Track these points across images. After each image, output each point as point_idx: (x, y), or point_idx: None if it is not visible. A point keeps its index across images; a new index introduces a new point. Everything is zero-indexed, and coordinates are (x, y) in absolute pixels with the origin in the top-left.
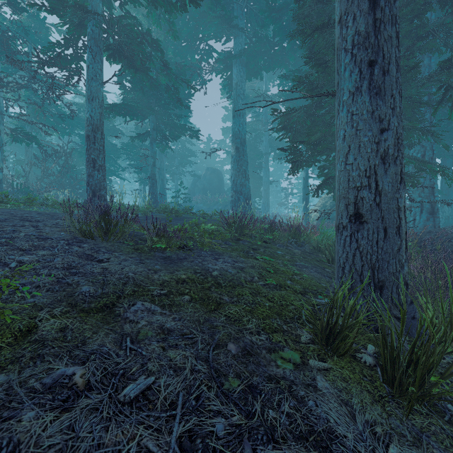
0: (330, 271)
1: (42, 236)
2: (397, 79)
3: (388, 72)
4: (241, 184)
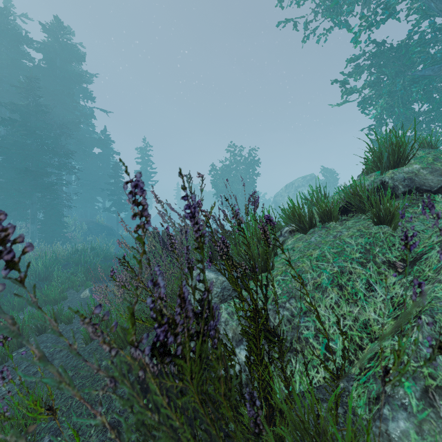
0: None
1: None
2: None
3: None
4: None
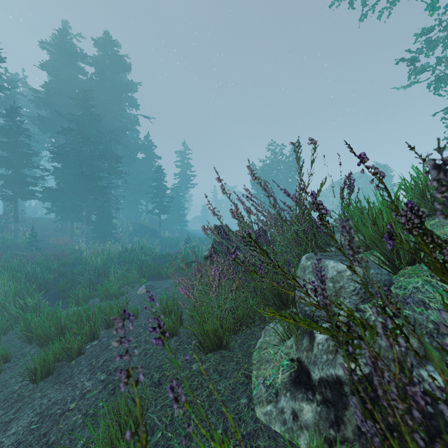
0: None
1: None
2: None
3: None
4: None
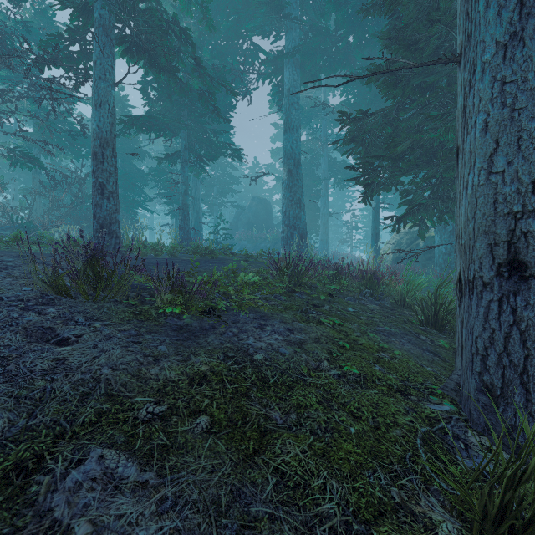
0: (429, 340)
1: None
2: None
3: None
4: (294, 216)
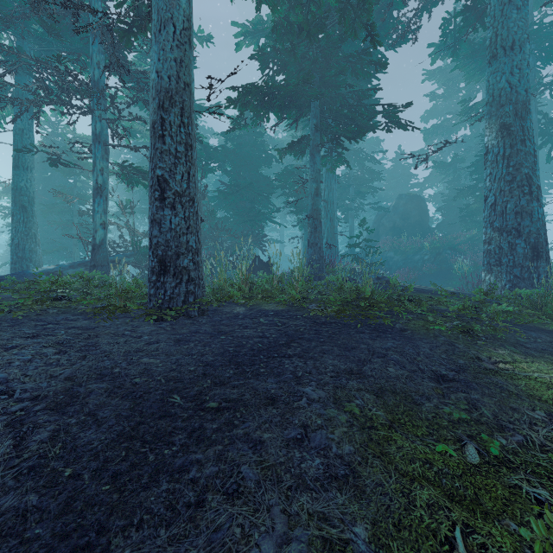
0: None
1: None
2: None
3: None
4: (516, 211)
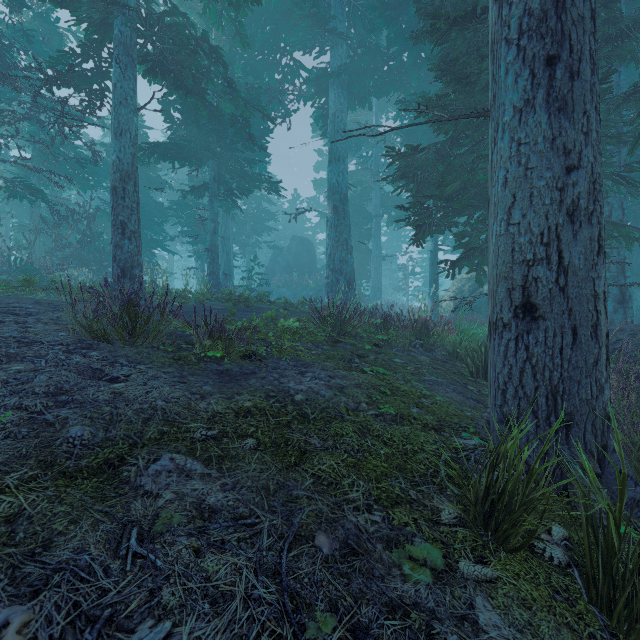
0: (476, 390)
1: (26, 338)
2: (592, 86)
3: (578, 74)
4: (340, 259)
